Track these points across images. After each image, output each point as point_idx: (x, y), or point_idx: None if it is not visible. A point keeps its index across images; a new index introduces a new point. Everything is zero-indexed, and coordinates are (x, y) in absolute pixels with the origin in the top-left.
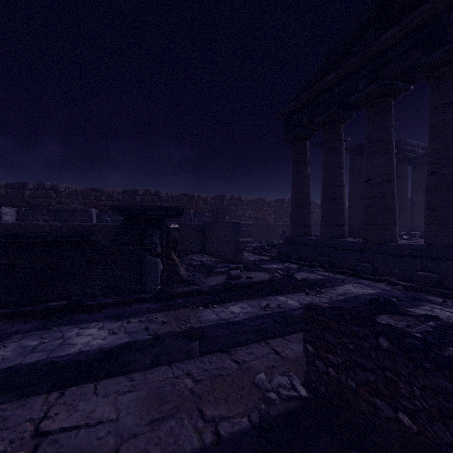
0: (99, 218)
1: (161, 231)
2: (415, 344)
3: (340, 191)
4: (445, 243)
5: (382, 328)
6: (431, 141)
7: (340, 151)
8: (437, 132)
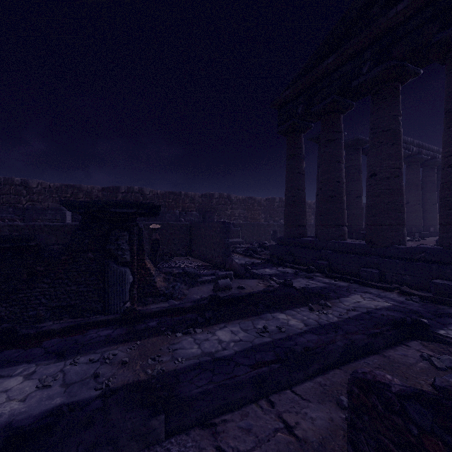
0: (74, 217)
1: (130, 233)
2: None
3: (340, 188)
4: None
5: None
6: (448, 129)
7: (340, 143)
8: None
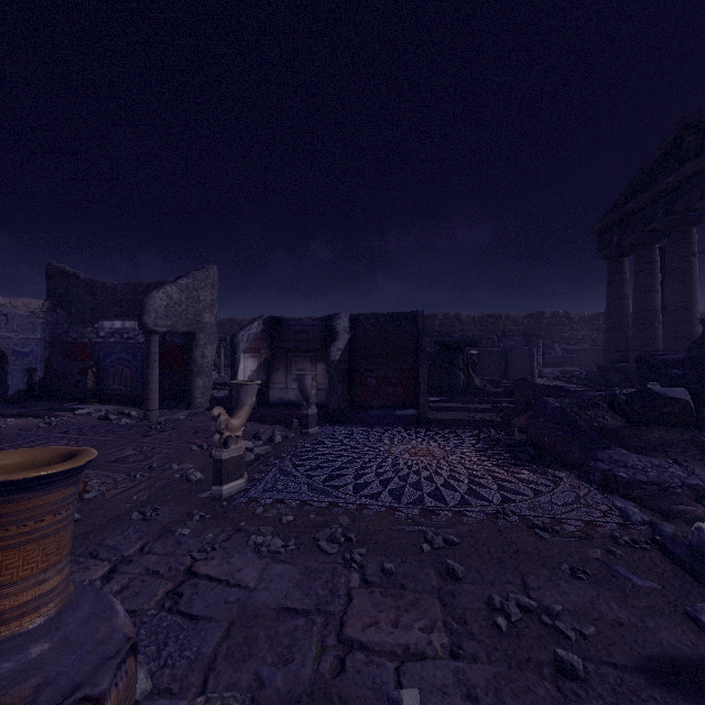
0: None
1: (462, 355)
2: (525, 380)
3: (650, 316)
4: None
5: (523, 379)
6: None
7: (651, 273)
8: None
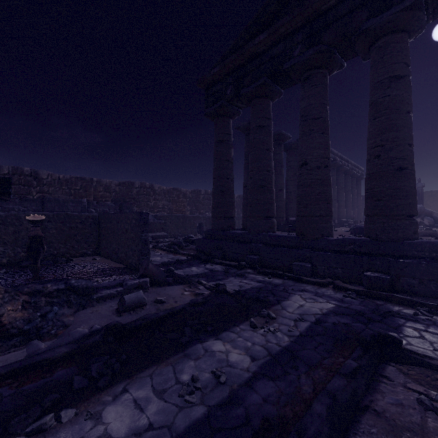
0: None
1: None
2: None
3: (270, 177)
4: (392, 238)
5: None
6: (375, 120)
7: (270, 131)
8: (382, 110)
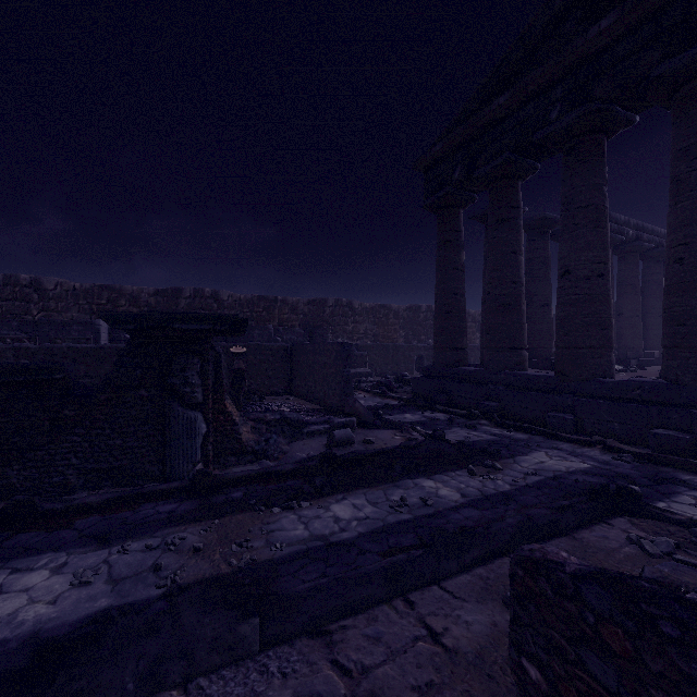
0: (113, 335)
1: (202, 360)
2: None
3: (517, 292)
4: None
5: None
6: (675, 206)
7: (517, 225)
8: (686, 191)
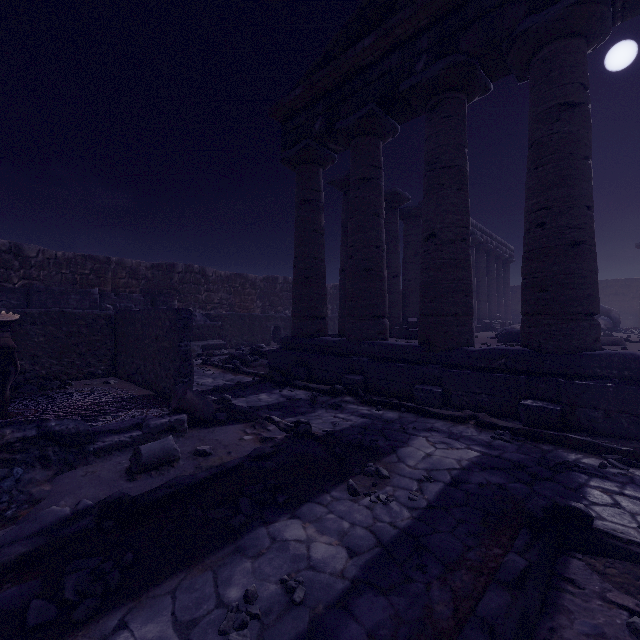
0: None
1: None
2: None
3: (379, 256)
4: (564, 348)
5: None
6: (537, 169)
7: (379, 186)
8: (547, 154)
